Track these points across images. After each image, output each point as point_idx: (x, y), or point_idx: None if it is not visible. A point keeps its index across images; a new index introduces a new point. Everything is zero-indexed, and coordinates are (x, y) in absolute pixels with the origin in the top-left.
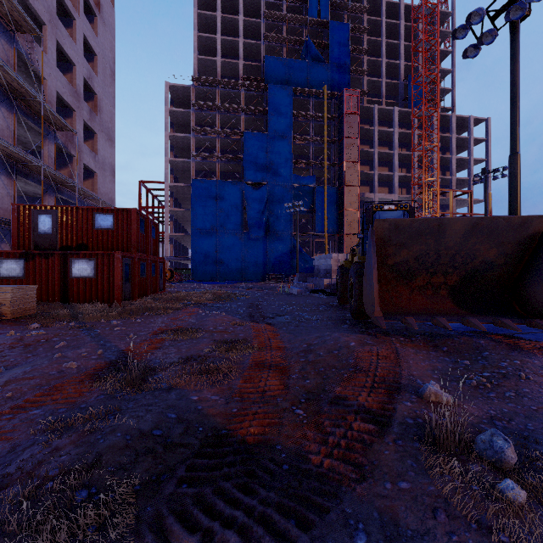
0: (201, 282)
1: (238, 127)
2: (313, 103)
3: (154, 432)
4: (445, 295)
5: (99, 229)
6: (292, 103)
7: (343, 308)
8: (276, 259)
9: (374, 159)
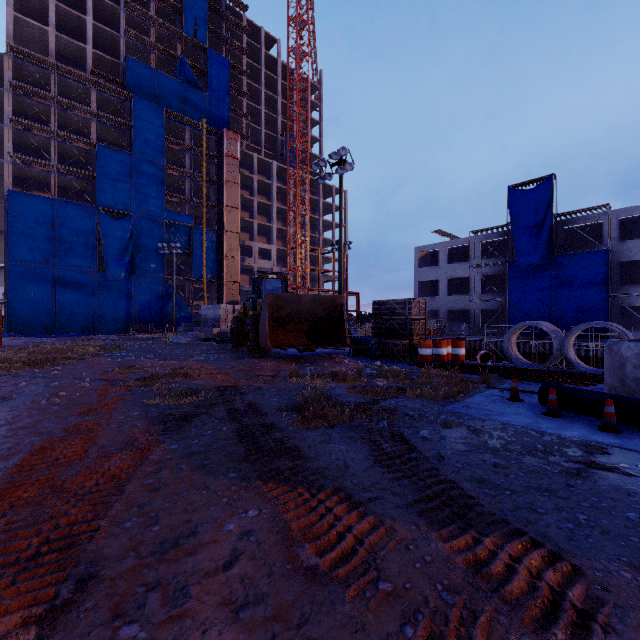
0: (32, 336)
1: (86, 132)
2: (190, 132)
3: (193, 387)
4: (303, 335)
5: None
6: (164, 127)
7: (238, 350)
8: (143, 305)
9: (254, 208)
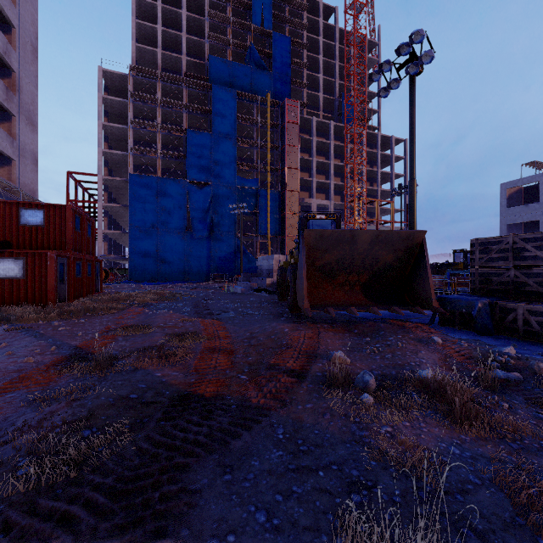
0: (140, 283)
1: (181, 124)
2: (257, 108)
3: (131, 396)
4: (359, 290)
5: (26, 225)
6: (236, 106)
7: (282, 304)
8: (220, 259)
9: (313, 168)
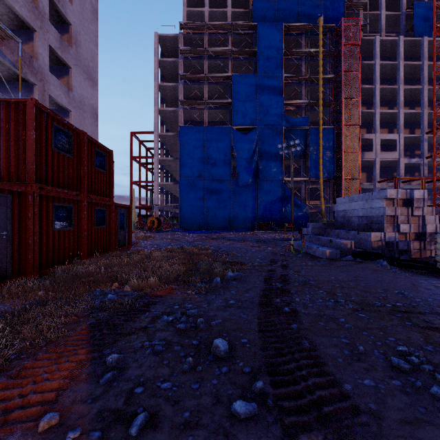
0: (187, 232)
1: None
2: (305, 40)
3: None
4: None
5: None
6: (283, 41)
7: None
8: (265, 206)
9: (375, 96)
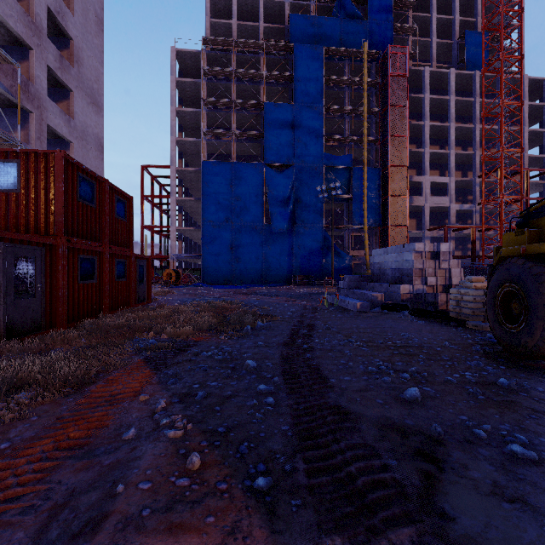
0: (212, 286)
1: (258, 102)
2: (349, 66)
3: None
4: None
5: None
6: (323, 66)
7: None
8: (303, 257)
9: (424, 134)
